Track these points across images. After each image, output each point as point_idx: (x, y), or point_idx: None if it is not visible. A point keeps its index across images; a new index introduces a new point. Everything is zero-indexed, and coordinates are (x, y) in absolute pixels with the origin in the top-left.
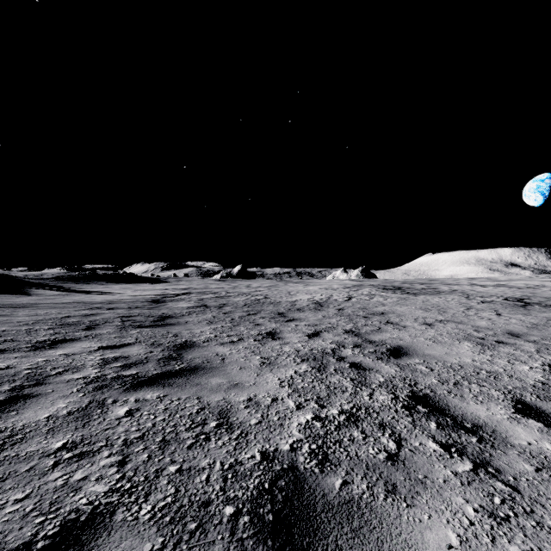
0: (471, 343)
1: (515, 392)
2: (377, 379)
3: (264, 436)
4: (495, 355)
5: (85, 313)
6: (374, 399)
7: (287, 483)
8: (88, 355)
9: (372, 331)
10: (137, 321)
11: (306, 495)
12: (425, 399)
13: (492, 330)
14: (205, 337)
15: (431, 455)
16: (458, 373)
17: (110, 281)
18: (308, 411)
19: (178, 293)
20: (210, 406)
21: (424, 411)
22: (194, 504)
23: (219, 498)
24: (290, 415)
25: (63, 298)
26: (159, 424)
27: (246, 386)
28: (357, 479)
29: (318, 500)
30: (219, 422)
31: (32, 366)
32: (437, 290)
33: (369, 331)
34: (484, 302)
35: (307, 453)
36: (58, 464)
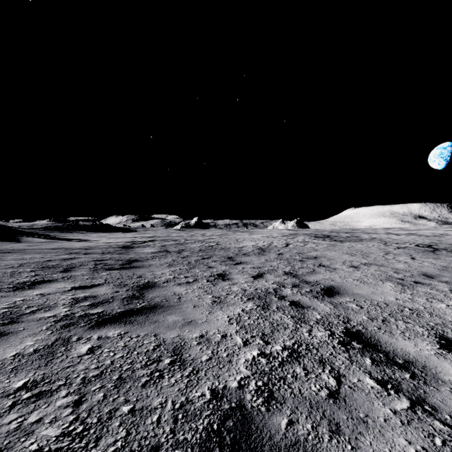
0: (392, 283)
1: (437, 328)
2: (314, 316)
3: (214, 372)
4: (415, 294)
5: (64, 258)
6: (312, 336)
7: (235, 423)
8: (61, 295)
9: (307, 273)
10: (108, 264)
11: (253, 437)
12: (358, 336)
13: (409, 272)
14: (165, 278)
15: (370, 391)
16: (384, 310)
17: (89, 231)
18: (254, 348)
19: (145, 240)
20: (165, 343)
21: (359, 347)
22: (143, 448)
23: (168, 441)
24: (238, 351)
25: (48, 244)
26: (117, 362)
27: (199, 324)
28: (302, 418)
29: (266, 442)
30: (172, 359)
31: (9, 305)
32: (360, 238)
33: (305, 272)
34: (399, 248)
35: (254, 390)
36: (15, 405)
